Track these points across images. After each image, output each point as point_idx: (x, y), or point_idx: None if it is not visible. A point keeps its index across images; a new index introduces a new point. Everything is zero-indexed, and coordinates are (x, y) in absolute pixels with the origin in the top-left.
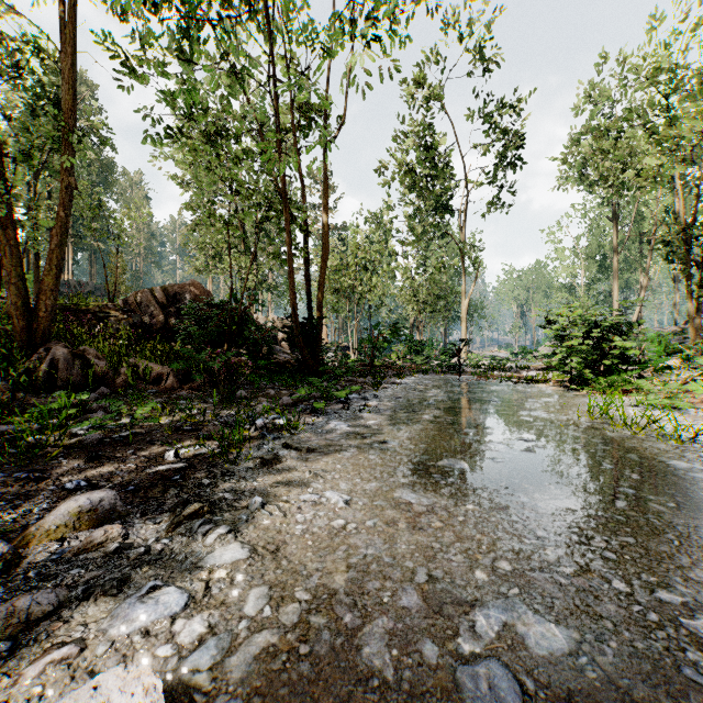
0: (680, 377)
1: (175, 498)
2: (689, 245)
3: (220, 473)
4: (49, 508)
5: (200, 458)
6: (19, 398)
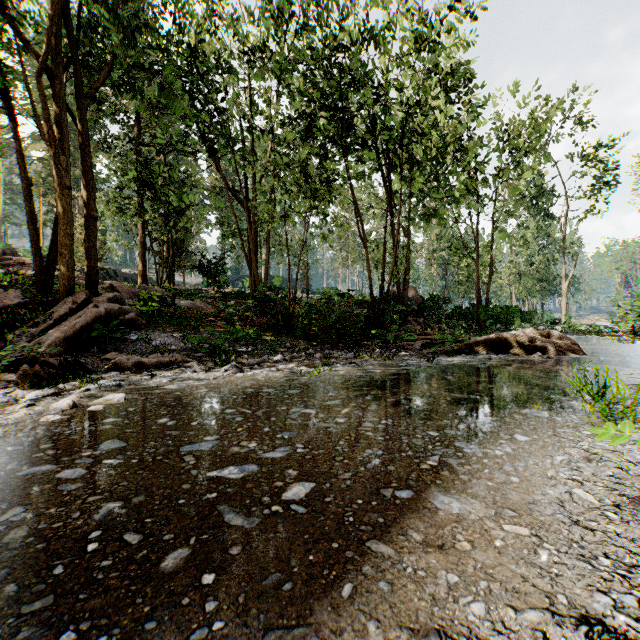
0: None
1: None
2: None
3: None
4: None
5: None
6: None
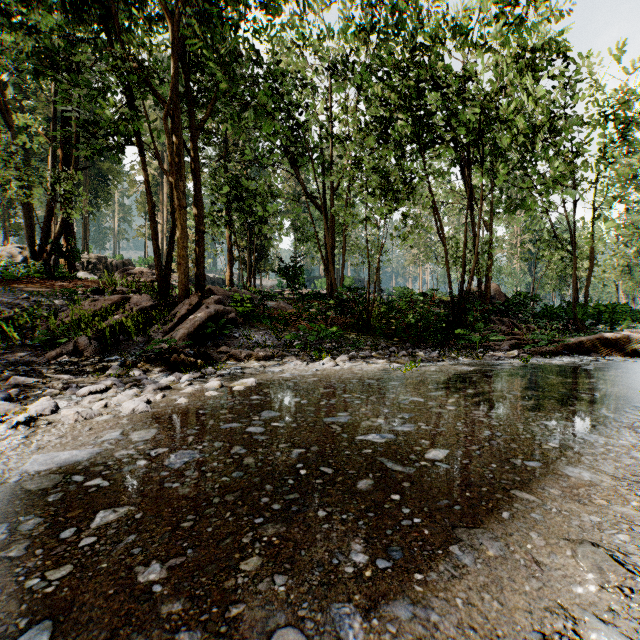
0: None
1: None
2: None
3: None
4: None
5: None
6: None
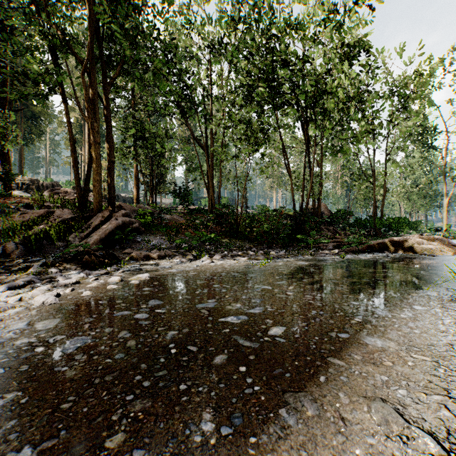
0: None
1: None
2: None
3: None
4: None
5: None
6: None
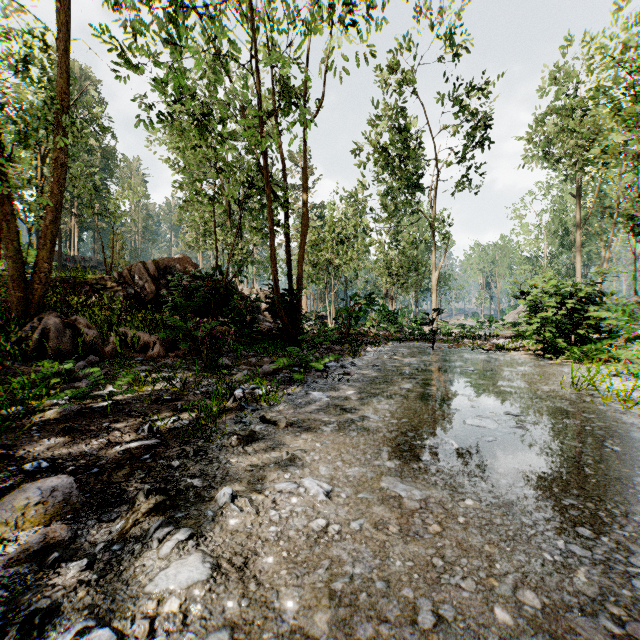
0: None
1: (139, 484)
2: None
3: (192, 453)
4: (1, 495)
5: (174, 433)
6: (8, 366)
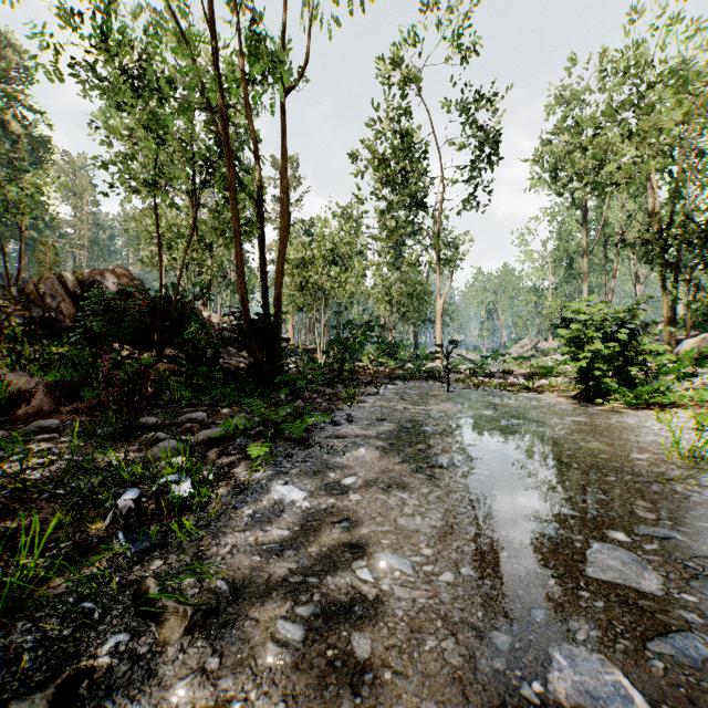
0: (692, 384)
1: None
2: (666, 246)
3: None
4: None
5: None
6: None
